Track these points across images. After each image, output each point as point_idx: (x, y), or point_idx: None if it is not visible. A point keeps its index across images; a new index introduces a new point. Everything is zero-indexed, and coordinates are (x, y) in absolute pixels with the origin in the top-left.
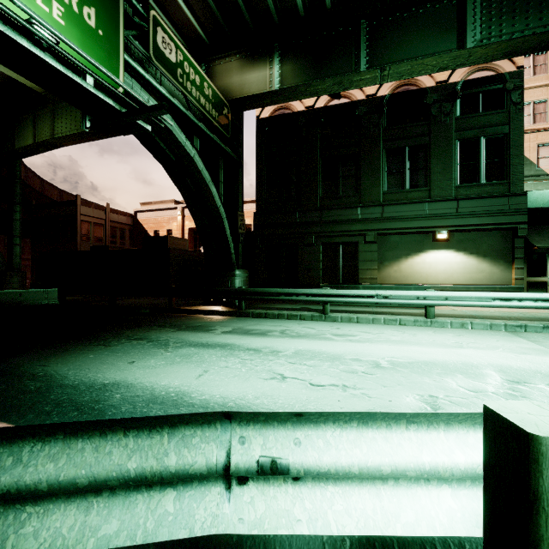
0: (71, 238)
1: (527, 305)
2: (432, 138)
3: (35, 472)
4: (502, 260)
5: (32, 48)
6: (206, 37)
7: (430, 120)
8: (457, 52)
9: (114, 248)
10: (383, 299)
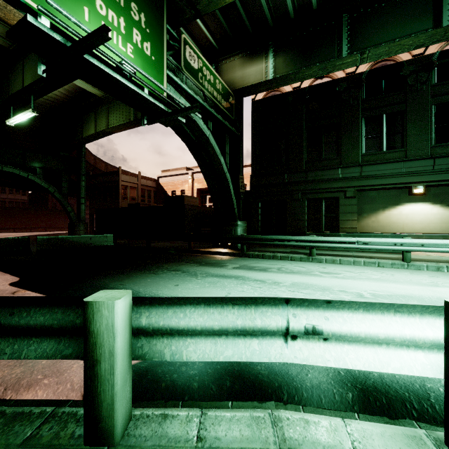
0: (115, 198)
1: None
2: (409, 105)
3: (195, 321)
4: None
5: (121, 79)
6: (216, 44)
7: (406, 89)
8: (433, 31)
9: (144, 205)
10: (363, 245)
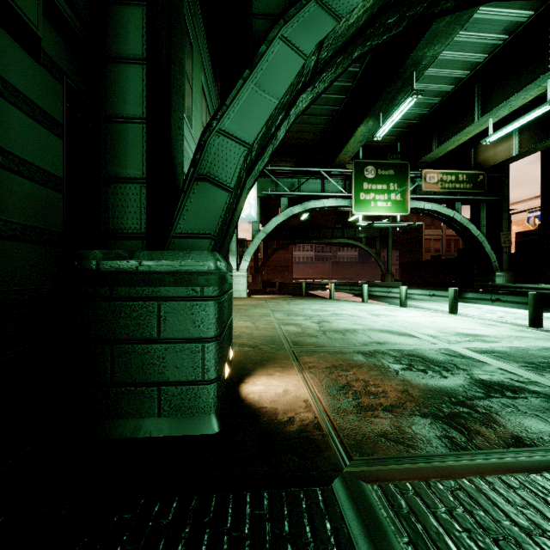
0: (419, 251)
1: None
2: None
3: (376, 289)
4: None
5: (382, 224)
6: (468, 140)
7: None
8: None
9: (446, 256)
10: None
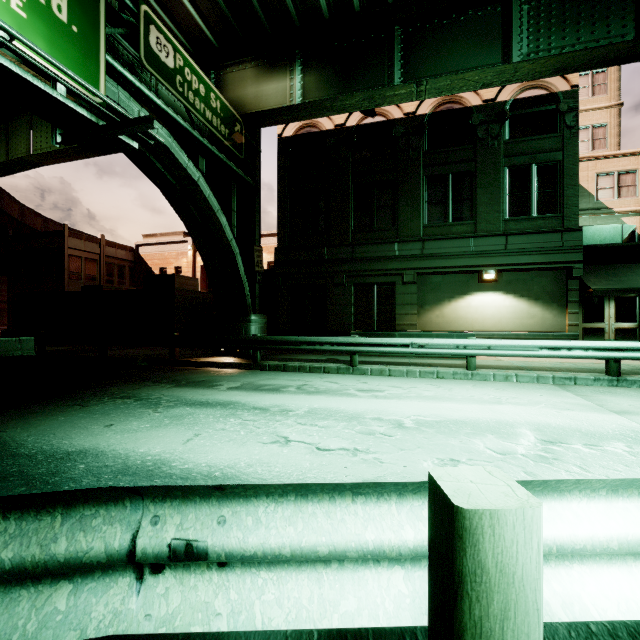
0: (57, 276)
1: (577, 355)
2: (478, 164)
3: None
4: (555, 304)
5: None
6: (214, 39)
7: (476, 144)
8: (502, 67)
9: (110, 288)
10: (419, 349)
